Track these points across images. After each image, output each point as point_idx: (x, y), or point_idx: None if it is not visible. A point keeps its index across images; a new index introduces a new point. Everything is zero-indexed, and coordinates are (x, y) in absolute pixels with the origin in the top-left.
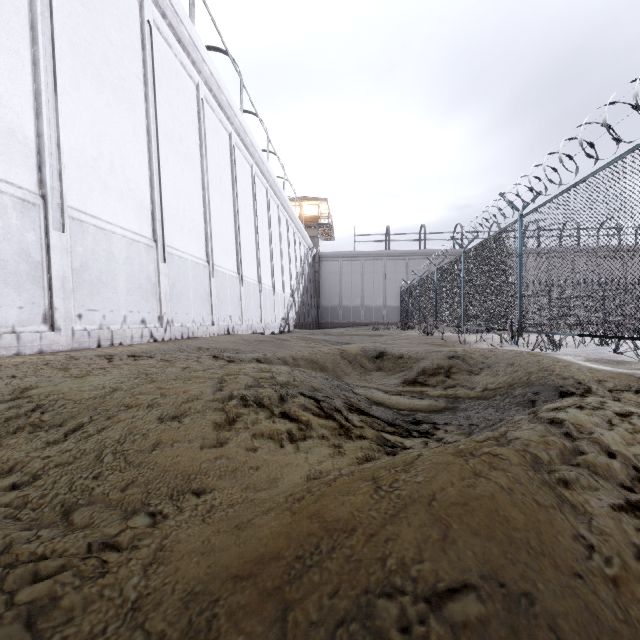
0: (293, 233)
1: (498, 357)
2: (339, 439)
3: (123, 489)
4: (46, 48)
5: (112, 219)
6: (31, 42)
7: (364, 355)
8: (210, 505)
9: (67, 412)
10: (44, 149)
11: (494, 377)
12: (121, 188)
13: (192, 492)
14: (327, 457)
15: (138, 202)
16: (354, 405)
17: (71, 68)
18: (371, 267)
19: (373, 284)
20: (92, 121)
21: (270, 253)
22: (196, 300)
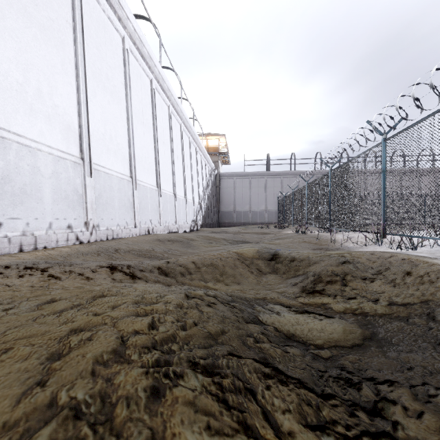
0: (200, 158)
1: (385, 262)
2: None
3: None
4: None
5: (38, 138)
6: None
7: (259, 258)
8: None
9: None
10: None
11: (394, 287)
12: (48, 112)
13: None
14: None
15: (66, 125)
16: (267, 359)
17: None
18: (256, 183)
19: (258, 195)
20: (18, 50)
21: (183, 172)
22: (120, 208)
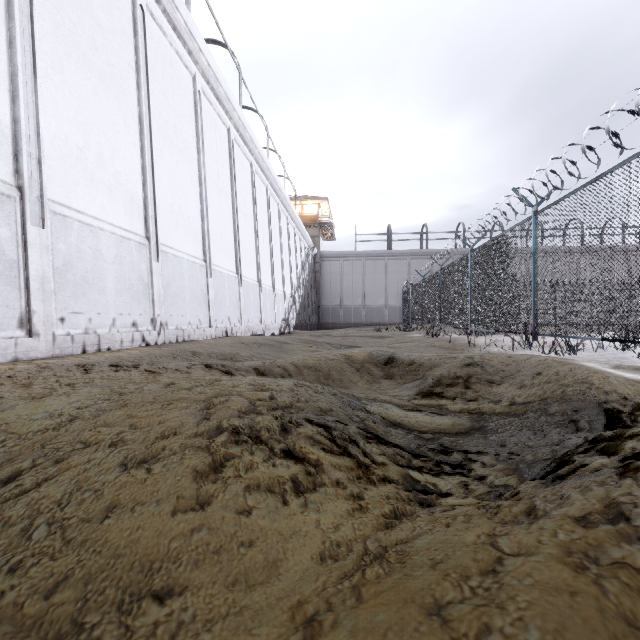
0: (293, 232)
1: (519, 364)
2: (358, 485)
3: (49, 593)
4: (24, 25)
5: (100, 214)
6: (6, 18)
7: (372, 361)
8: (177, 622)
9: (5, 452)
10: (21, 136)
11: (520, 388)
12: (110, 181)
13: (152, 596)
14: (345, 517)
15: (129, 197)
16: (370, 430)
17: (53, 50)
18: (372, 267)
19: (374, 284)
20: (77, 108)
21: (270, 252)
22: (192, 301)
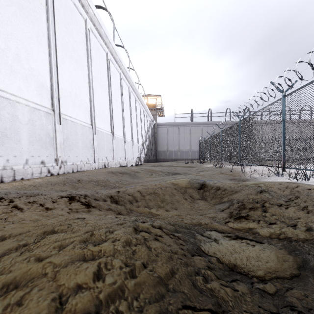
0: (143, 112)
1: (293, 191)
2: None
3: None
4: None
5: (17, 93)
6: None
7: (191, 187)
8: None
9: None
10: None
11: (307, 214)
12: (26, 73)
13: None
14: None
15: (40, 84)
16: (220, 305)
17: None
18: (183, 130)
19: (184, 139)
20: (0, 23)
21: (130, 122)
22: (83, 148)
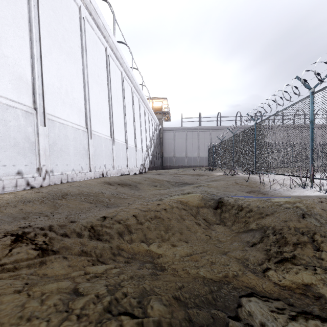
0: (148, 116)
1: None
2: None
3: None
4: None
5: None
6: None
7: (205, 206)
8: None
9: None
10: None
11: None
12: None
13: None
14: None
15: (17, 76)
16: None
17: None
18: (191, 135)
19: (192, 145)
20: None
21: (133, 126)
22: (76, 155)
